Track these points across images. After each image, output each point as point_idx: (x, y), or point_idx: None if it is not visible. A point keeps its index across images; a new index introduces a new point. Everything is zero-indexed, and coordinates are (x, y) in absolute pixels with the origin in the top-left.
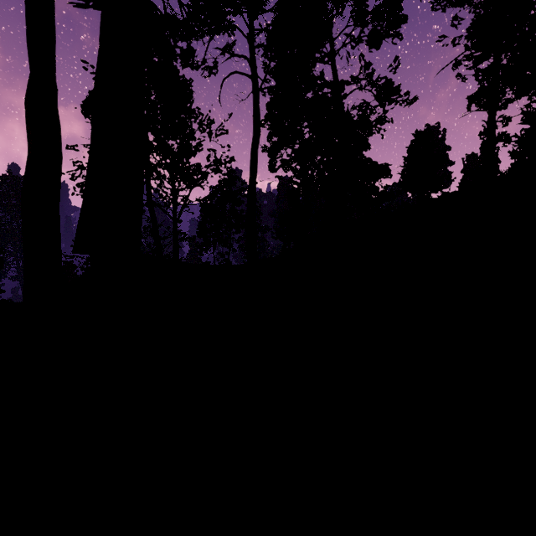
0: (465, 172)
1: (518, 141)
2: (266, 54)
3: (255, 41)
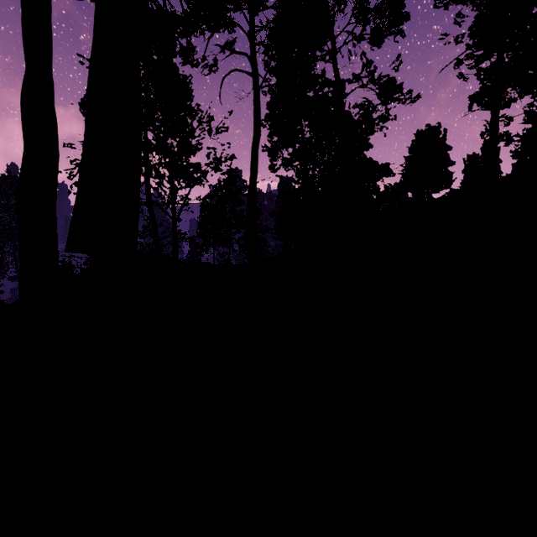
0: (466, 172)
1: (520, 140)
2: (267, 52)
3: (255, 38)
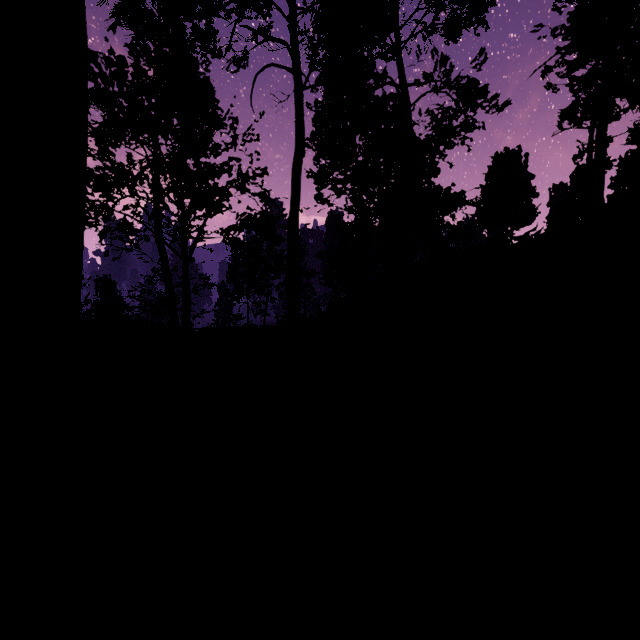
0: (554, 204)
1: (624, 165)
2: (313, 47)
3: (297, 25)
